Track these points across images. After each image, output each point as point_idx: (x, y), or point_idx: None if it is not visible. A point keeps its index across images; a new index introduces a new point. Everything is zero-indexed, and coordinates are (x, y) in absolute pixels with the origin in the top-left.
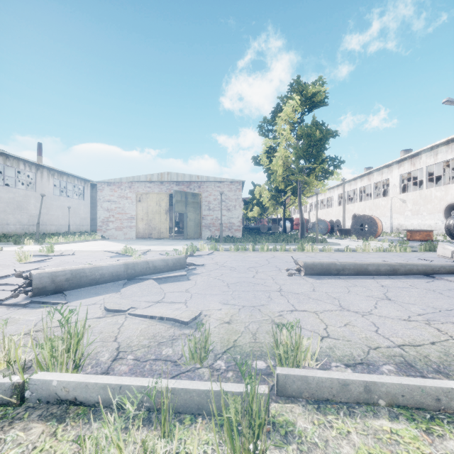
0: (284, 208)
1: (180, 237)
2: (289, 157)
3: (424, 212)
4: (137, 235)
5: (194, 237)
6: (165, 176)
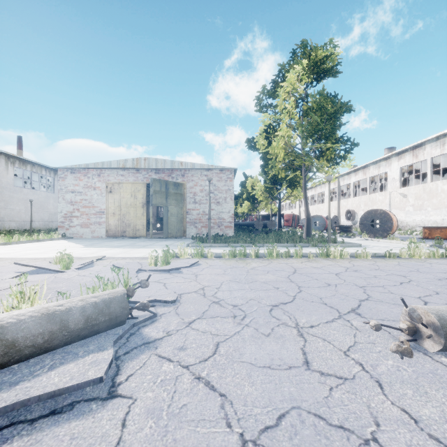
0: (279, 203)
1: (161, 235)
2: (292, 137)
3: (429, 207)
4: (108, 233)
5: (176, 235)
6: (142, 162)
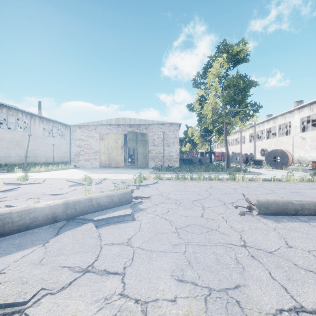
0: (210, 144)
1: (132, 166)
2: (217, 103)
3: None
4: (100, 165)
5: (142, 166)
6: (121, 120)
